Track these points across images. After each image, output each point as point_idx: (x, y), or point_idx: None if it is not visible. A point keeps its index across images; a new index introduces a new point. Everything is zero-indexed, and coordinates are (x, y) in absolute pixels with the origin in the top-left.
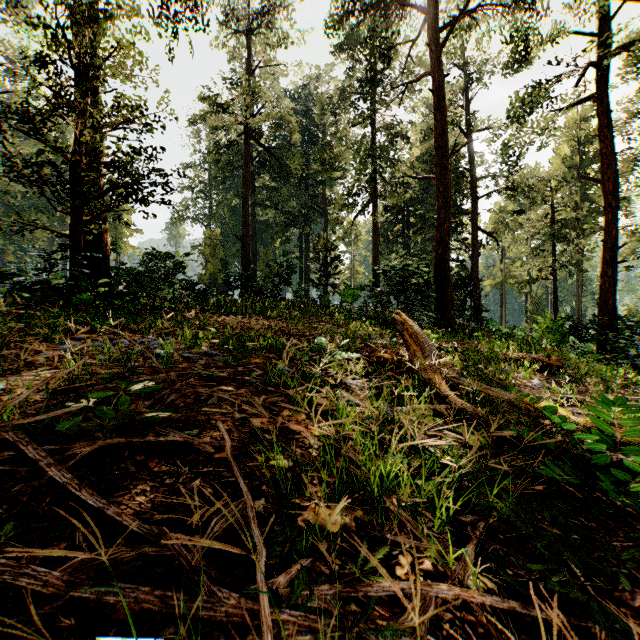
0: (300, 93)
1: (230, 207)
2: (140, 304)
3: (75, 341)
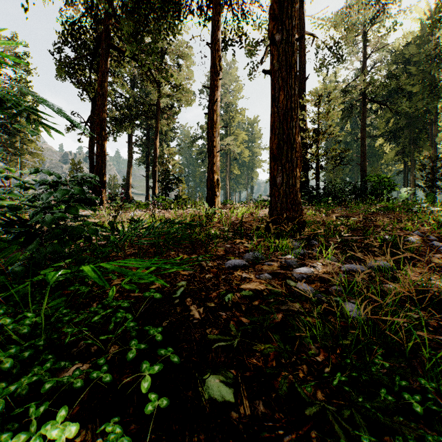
0: (405, 46)
1: (344, 142)
2: (340, 200)
3: (336, 209)
